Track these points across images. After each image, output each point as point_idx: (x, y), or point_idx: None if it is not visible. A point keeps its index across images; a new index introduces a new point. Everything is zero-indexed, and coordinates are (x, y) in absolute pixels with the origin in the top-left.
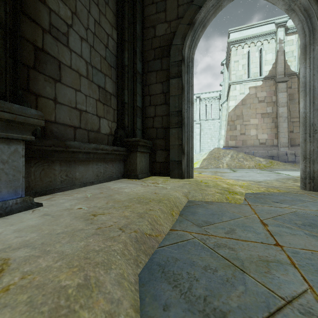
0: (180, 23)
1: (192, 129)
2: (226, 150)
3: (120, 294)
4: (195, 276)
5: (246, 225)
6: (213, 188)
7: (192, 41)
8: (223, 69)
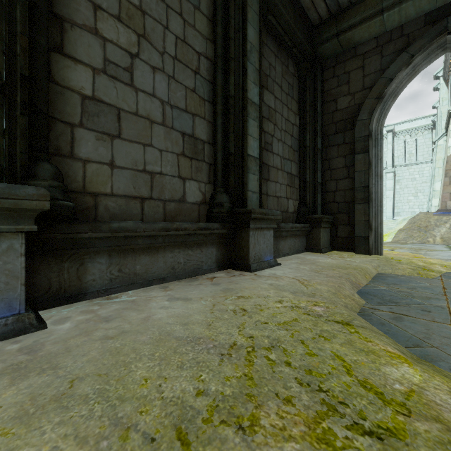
0: (367, 98)
1: (380, 204)
2: (441, 216)
3: (353, 292)
4: (384, 296)
5: (427, 288)
6: (405, 265)
7: (381, 113)
8: (438, 84)
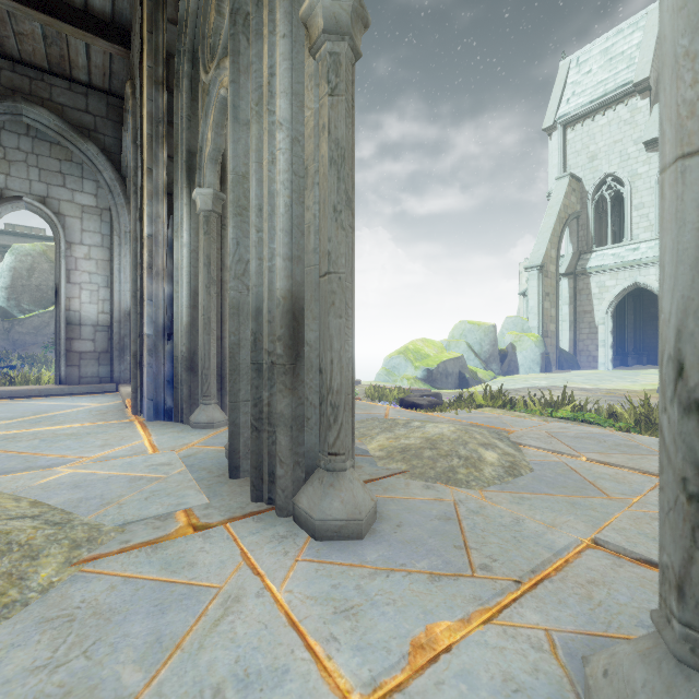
0: None
1: None
2: None
3: None
4: None
5: None
6: None
7: None
8: None
